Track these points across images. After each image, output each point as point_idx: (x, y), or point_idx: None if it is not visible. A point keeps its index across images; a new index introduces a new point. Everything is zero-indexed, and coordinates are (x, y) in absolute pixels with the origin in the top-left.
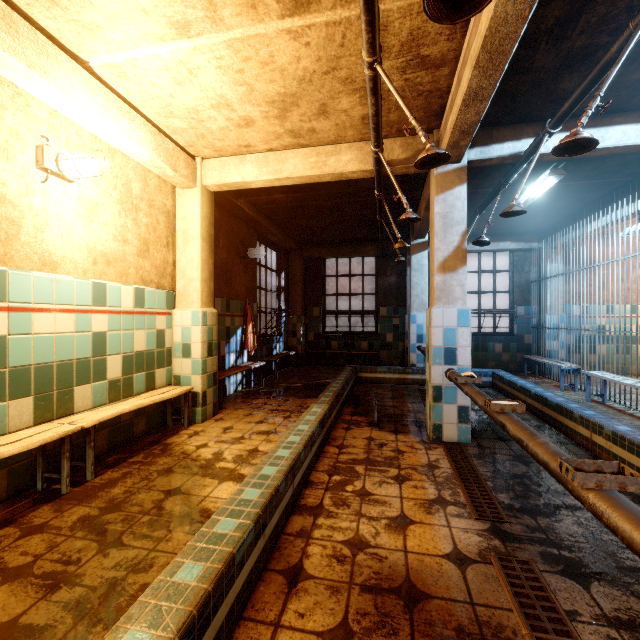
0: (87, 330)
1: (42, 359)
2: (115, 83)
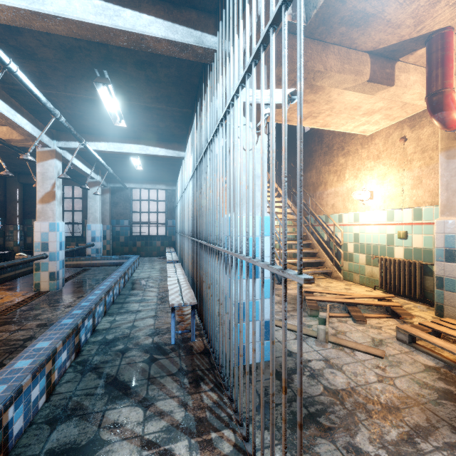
0: None
1: None
2: None
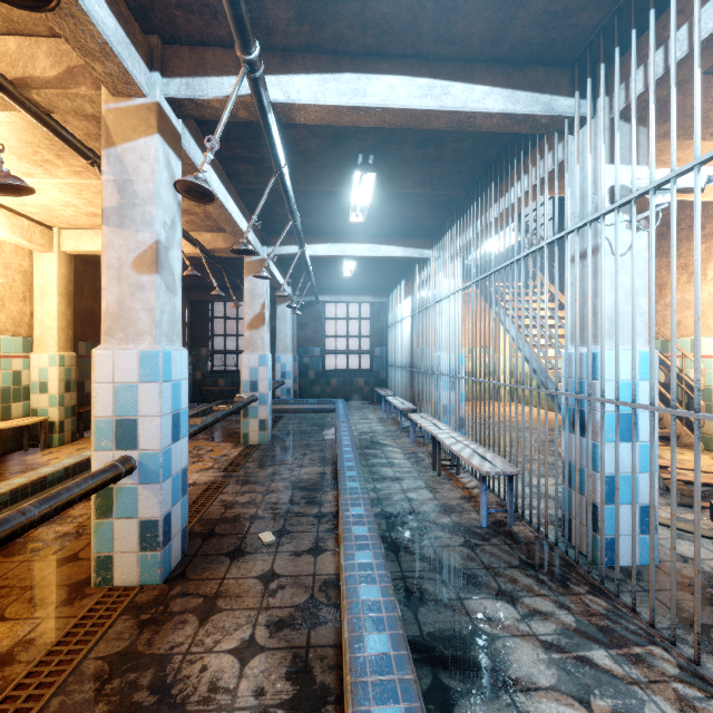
0: None
1: None
2: None
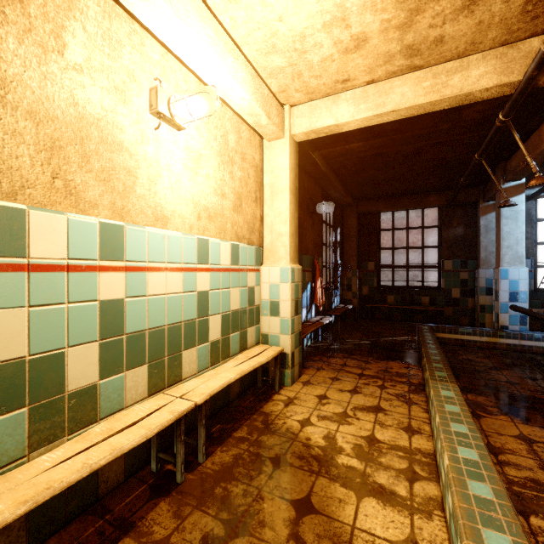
0: (193, 289)
1: (155, 323)
2: (223, 13)
